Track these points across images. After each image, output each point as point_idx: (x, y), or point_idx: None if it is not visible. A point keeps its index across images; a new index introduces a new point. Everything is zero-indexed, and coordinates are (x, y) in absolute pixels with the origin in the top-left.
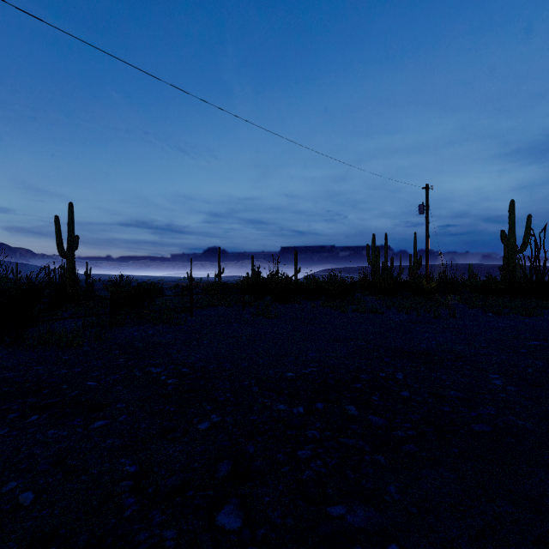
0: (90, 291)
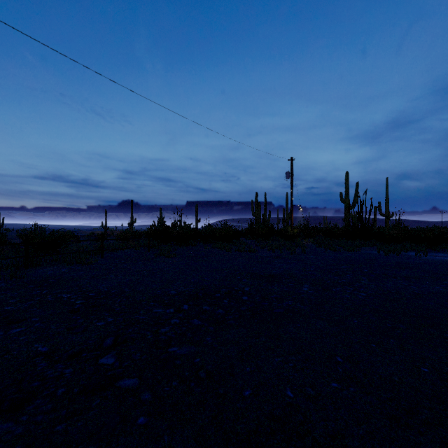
0: (3, 239)
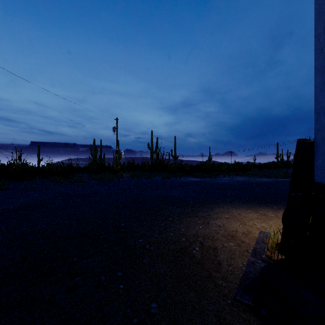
0: None
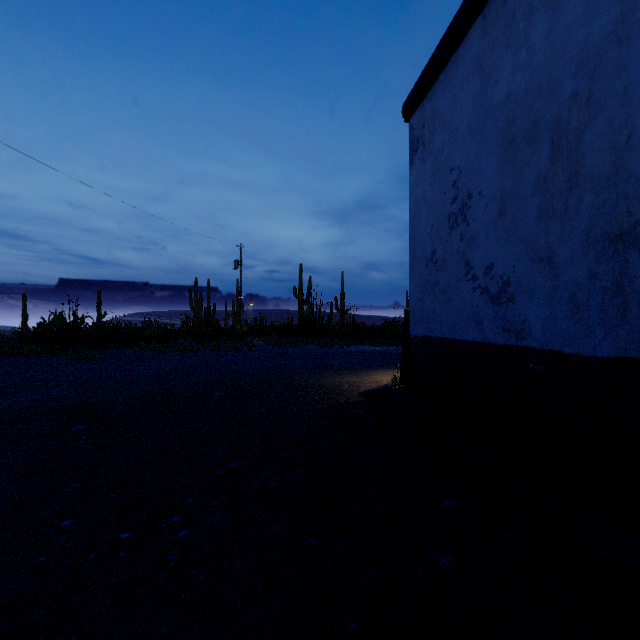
0: None
